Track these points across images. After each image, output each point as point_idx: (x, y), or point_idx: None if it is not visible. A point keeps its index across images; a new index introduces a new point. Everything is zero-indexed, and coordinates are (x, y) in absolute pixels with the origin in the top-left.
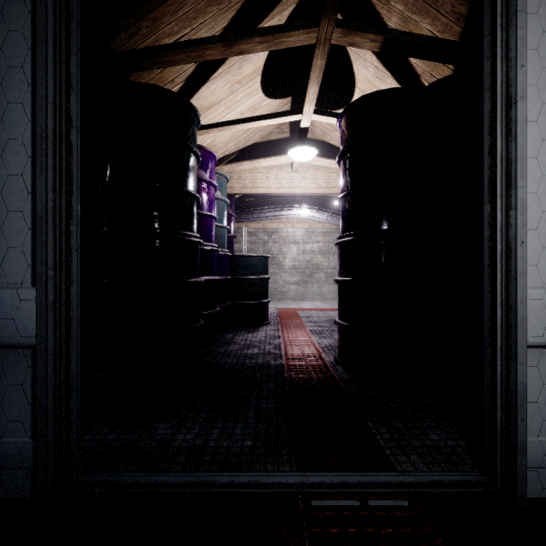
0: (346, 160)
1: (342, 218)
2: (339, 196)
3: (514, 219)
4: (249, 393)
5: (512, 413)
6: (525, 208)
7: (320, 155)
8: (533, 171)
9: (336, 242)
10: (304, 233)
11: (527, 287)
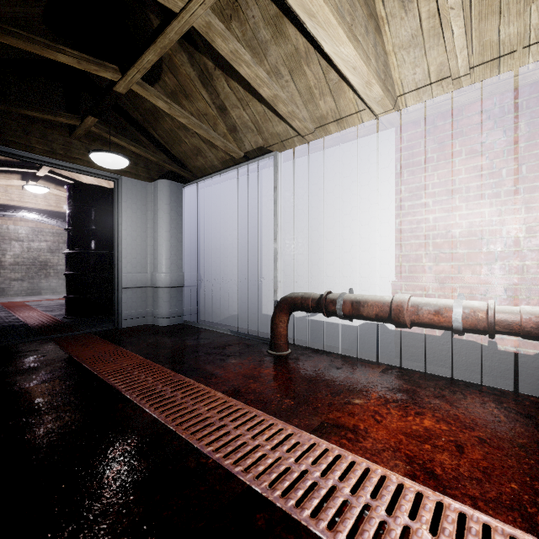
0: (71, 211)
1: (68, 240)
2: (66, 228)
3: (119, 255)
4: (8, 332)
5: (119, 305)
6: (121, 253)
7: (51, 182)
8: (125, 243)
9: (64, 253)
10: (29, 231)
11: (123, 273)
